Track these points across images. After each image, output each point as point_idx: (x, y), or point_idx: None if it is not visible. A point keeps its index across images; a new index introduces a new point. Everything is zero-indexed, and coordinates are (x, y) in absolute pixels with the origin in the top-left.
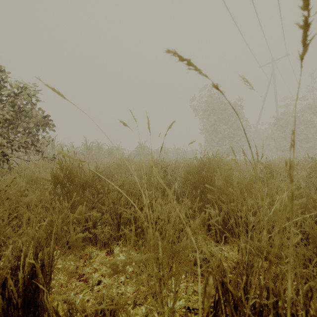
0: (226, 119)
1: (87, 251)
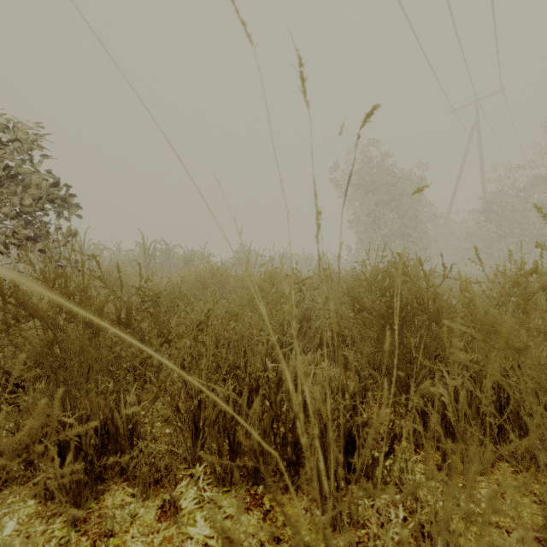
0: (395, 201)
1: (108, 504)
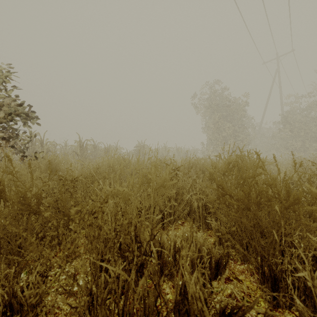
0: (230, 116)
1: None
